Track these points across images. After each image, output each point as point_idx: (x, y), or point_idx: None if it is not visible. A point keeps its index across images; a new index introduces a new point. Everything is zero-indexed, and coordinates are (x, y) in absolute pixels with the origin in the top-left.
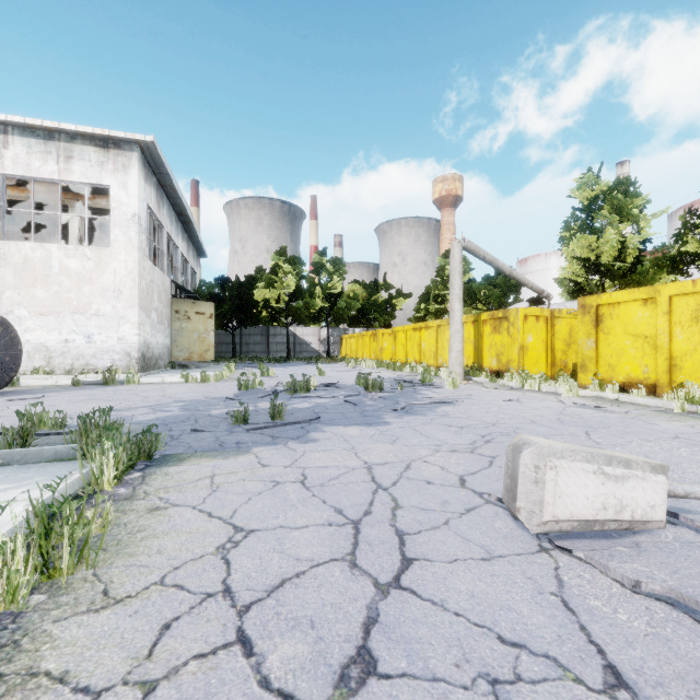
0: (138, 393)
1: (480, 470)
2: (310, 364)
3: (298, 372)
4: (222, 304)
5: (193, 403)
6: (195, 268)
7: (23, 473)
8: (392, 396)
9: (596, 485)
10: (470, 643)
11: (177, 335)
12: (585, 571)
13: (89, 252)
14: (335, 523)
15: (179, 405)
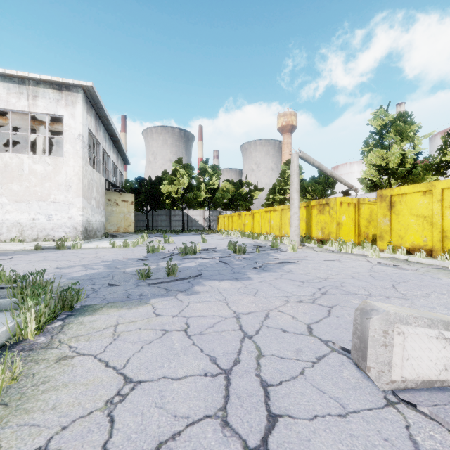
0: (78, 255)
1: (322, 319)
2: (197, 234)
3: (189, 240)
4: (140, 195)
5: (114, 262)
6: (122, 171)
7: None
8: (252, 257)
9: (438, 348)
10: None
11: (109, 215)
12: (434, 430)
13: (49, 159)
14: (209, 373)
15: (105, 264)
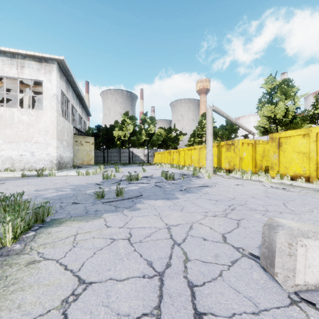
0: (53, 181)
1: (233, 230)
2: (139, 166)
3: (133, 170)
4: (98, 138)
5: (78, 186)
6: (85, 121)
7: None
8: (179, 182)
9: None
10: None
11: (76, 152)
12: None
13: (32, 112)
14: (147, 275)
15: (71, 187)
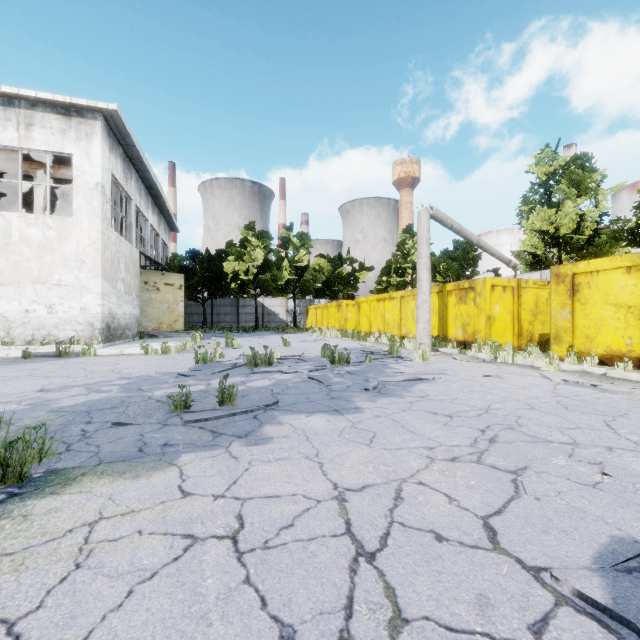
0: (87, 367)
1: (508, 504)
2: (277, 334)
3: (263, 342)
4: (193, 276)
5: (139, 380)
6: (166, 241)
7: None
8: (360, 371)
9: None
10: None
11: (146, 305)
12: None
13: (50, 221)
14: None
15: (123, 383)
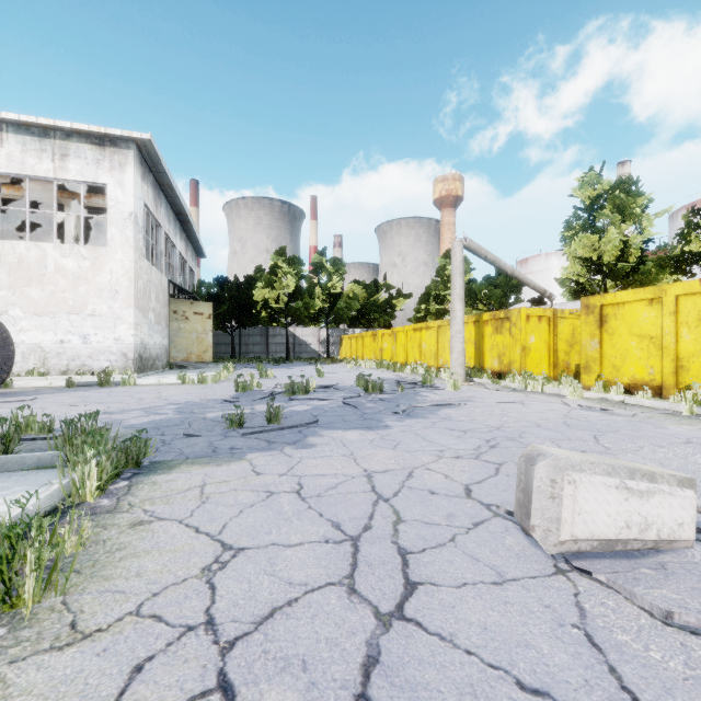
0: (133, 395)
1: (486, 479)
2: (309, 365)
3: (297, 373)
4: (221, 304)
5: (188, 405)
6: (193, 268)
7: (2, 482)
8: (392, 398)
9: (619, 501)
10: (485, 690)
11: (175, 335)
12: (608, 597)
13: (84, 251)
14: (332, 540)
15: (174, 407)
